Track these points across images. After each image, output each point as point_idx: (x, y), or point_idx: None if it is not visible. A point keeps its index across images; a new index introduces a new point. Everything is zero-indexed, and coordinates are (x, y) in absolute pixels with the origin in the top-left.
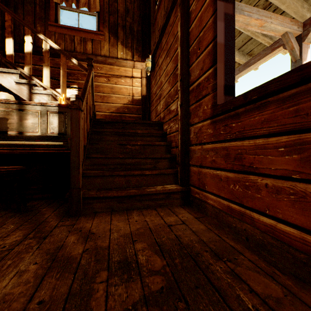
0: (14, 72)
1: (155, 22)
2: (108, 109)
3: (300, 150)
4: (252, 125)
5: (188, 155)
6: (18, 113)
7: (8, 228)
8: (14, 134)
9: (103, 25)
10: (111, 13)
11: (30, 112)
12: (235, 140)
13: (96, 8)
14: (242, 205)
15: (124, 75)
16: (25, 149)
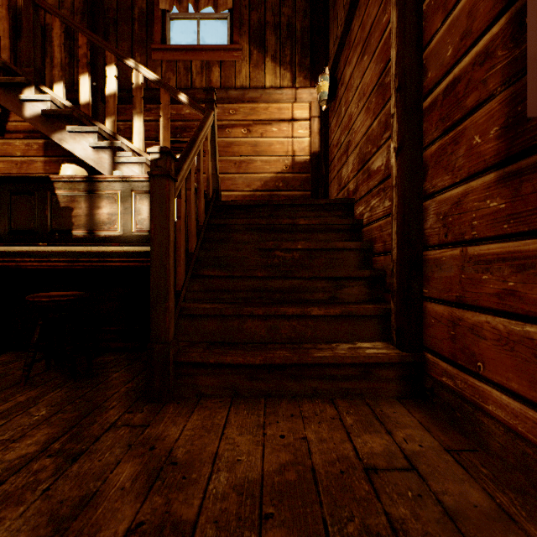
0: (91, 131)
1: None
2: (247, 185)
3: None
4: None
5: (419, 273)
6: (88, 198)
7: (35, 415)
8: (82, 235)
9: (239, 31)
10: (253, 6)
11: (106, 195)
12: None
13: (227, 3)
14: None
15: (276, 117)
16: (91, 260)
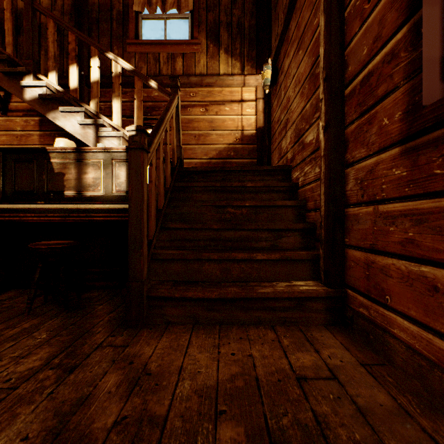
0: (78, 111)
1: (277, 1)
2: (205, 154)
3: None
4: None
5: (342, 226)
6: (77, 166)
7: (38, 338)
8: (72, 195)
9: (198, 28)
10: (210, 8)
11: (91, 163)
12: None
13: (188, 6)
14: None
15: (229, 99)
16: (80, 216)
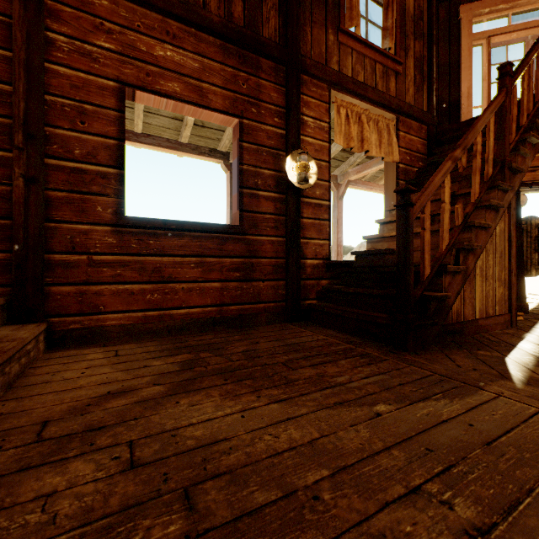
0: None
1: None
2: None
3: (202, 266)
4: (172, 247)
5: (45, 268)
6: None
7: None
8: None
9: None
10: None
11: None
12: (154, 255)
13: None
14: (162, 309)
15: None
16: None
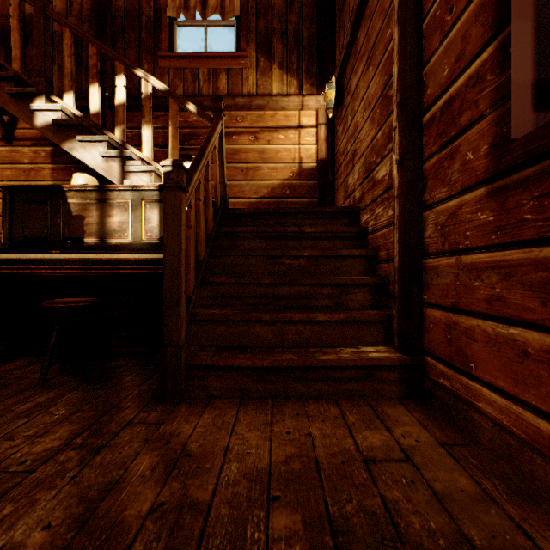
0: (100, 140)
1: (343, 6)
2: (254, 192)
3: None
4: None
5: (419, 280)
6: (99, 207)
7: (56, 414)
8: (94, 243)
9: (246, 38)
10: (260, 14)
11: (117, 204)
12: None
13: (234, 11)
14: None
15: (283, 125)
16: (103, 268)
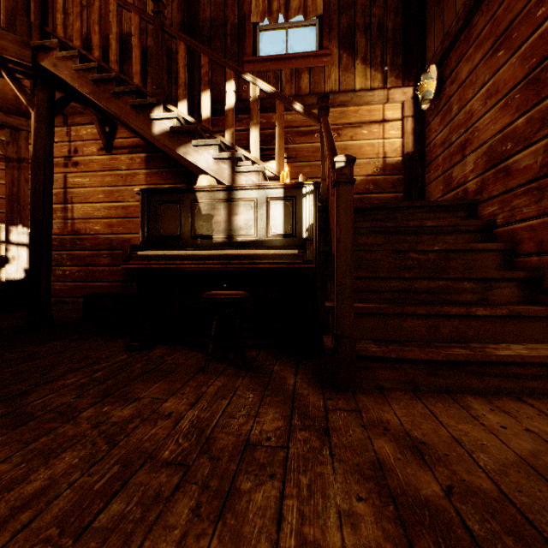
0: (213, 143)
1: None
2: None
3: None
4: None
5: None
6: (226, 206)
7: (247, 397)
8: (221, 240)
9: (328, 36)
10: (343, 10)
11: (243, 203)
12: None
13: (317, 10)
14: None
15: (366, 120)
16: (241, 263)
